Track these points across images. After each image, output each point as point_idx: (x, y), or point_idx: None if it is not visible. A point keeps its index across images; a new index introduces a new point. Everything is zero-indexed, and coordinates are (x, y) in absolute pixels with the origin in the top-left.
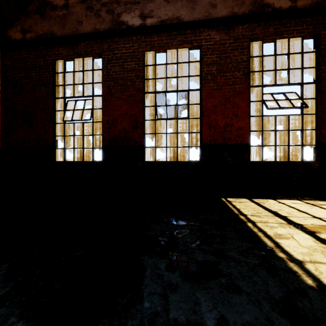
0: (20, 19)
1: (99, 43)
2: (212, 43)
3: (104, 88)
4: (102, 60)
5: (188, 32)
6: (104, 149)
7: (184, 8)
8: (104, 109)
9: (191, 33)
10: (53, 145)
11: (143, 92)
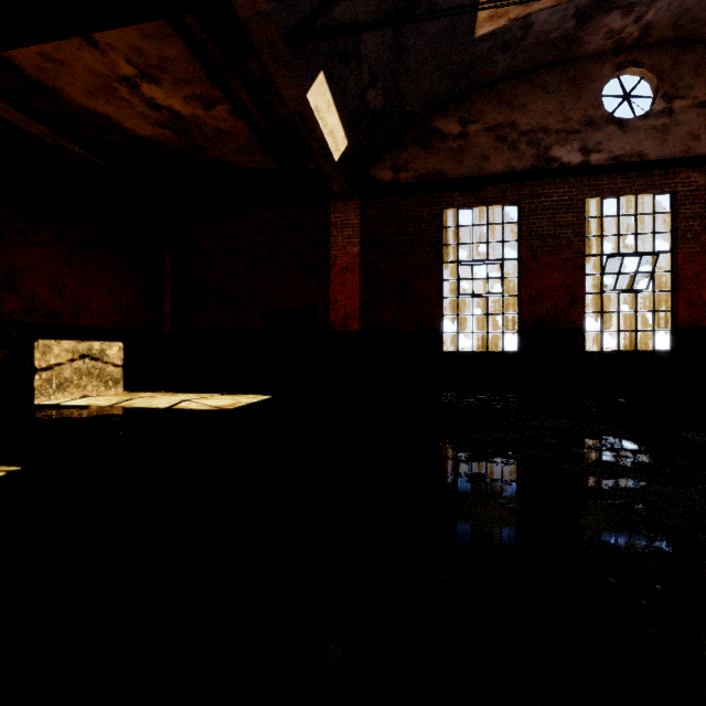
0: (390, 152)
1: (516, 187)
2: (692, 189)
3: (524, 249)
4: (521, 211)
5: (655, 174)
6: (523, 334)
7: (650, 141)
8: (524, 278)
9: (660, 175)
10: (442, 329)
11: (585, 256)
